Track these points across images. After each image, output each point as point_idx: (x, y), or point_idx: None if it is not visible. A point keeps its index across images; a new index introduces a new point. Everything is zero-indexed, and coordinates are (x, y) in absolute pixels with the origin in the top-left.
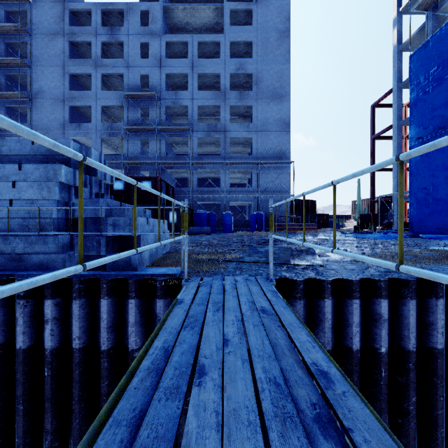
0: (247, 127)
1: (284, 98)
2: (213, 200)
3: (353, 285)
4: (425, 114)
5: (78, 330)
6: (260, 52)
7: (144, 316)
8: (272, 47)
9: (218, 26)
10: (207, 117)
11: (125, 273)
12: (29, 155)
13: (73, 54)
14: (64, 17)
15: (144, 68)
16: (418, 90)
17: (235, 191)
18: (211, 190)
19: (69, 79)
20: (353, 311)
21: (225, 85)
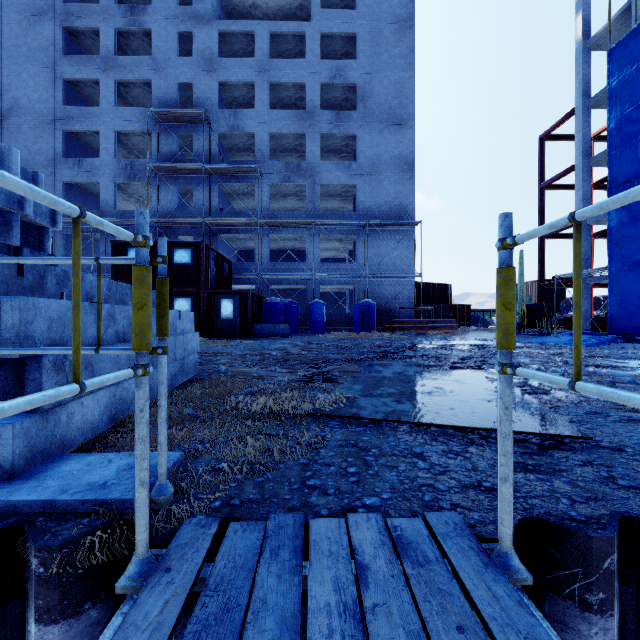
0: (348, 168)
1: (406, 123)
2: (294, 282)
3: None
4: (636, 142)
5: None
6: (369, 50)
7: None
8: (387, 44)
9: (302, 12)
10: (285, 154)
11: None
12: None
13: (70, 48)
14: None
15: (185, 73)
16: (623, 105)
17: (329, 268)
18: (292, 267)
19: (63, 88)
20: None
21: (313, 101)
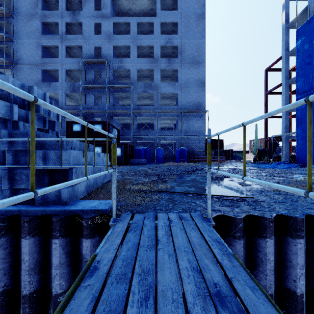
0: (173, 85)
1: (201, 64)
2: (148, 139)
3: (297, 224)
4: (309, 73)
5: None
6: (183, 30)
7: (71, 255)
8: (192, 26)
9: (152, 12)
10: (144, 79)
11: (53, 208)
12: None
13: (45, 31)
14: (38, 3)
15: (97, 42)
16: (303, 56)
17: (165, 132)
18: (147, 132)
19: (42, 50)
20: (298, 251)
21: (157, 54)
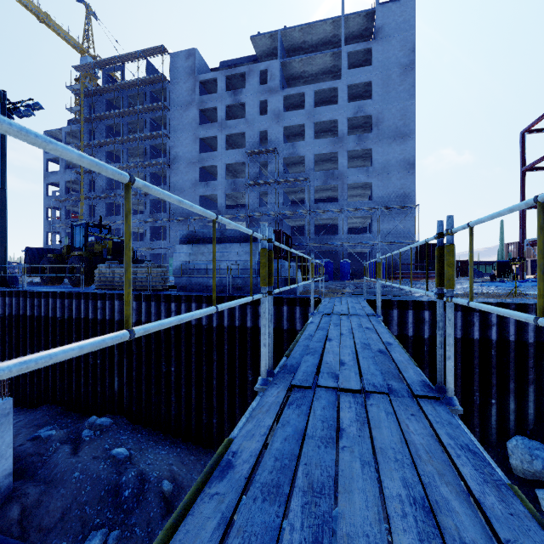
0: (366, 172)
1: (408, 136)
2: (330, 248)
3: (408, 303)
4: None
5: (274, 320)
6: (381, 91)
7: (302, 315)
8: (394, 84)
9: (335, 69)
10: (323, 163)
11: (292, 295)
12: (238, 237)
13: (201, 119)
14: (195, 88)
15: (263, 125)
16: None
17: (353, 238)
18: (328, 238)
19: (199, 143)
20: (409, 316)
21: (342, 130)
